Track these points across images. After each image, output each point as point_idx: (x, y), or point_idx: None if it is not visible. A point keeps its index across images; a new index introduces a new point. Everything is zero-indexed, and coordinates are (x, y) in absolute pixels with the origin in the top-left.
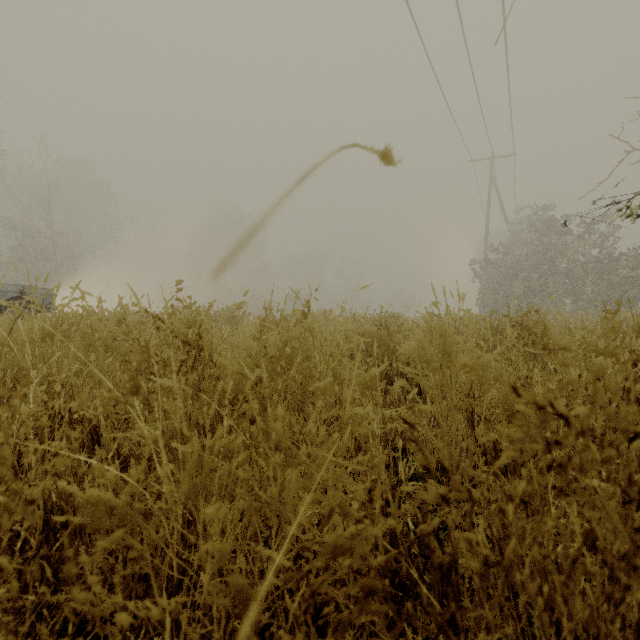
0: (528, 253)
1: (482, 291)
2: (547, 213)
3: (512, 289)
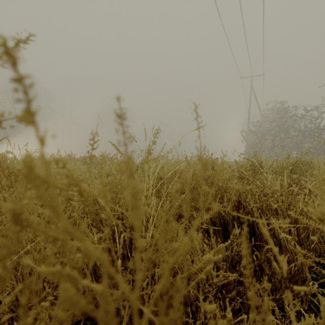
0: (273, 126)
1: (247, 147)
2: (282, 105)
3: (263, 146)
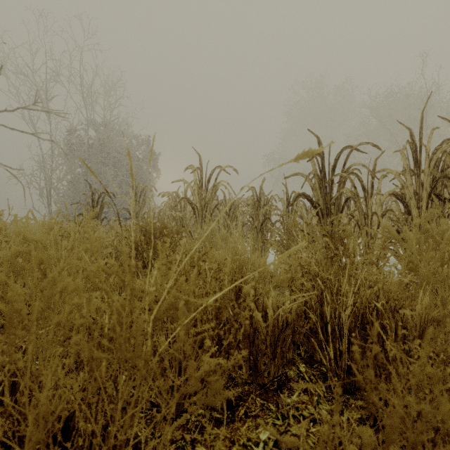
0: None
1: None
2: None
3: None
